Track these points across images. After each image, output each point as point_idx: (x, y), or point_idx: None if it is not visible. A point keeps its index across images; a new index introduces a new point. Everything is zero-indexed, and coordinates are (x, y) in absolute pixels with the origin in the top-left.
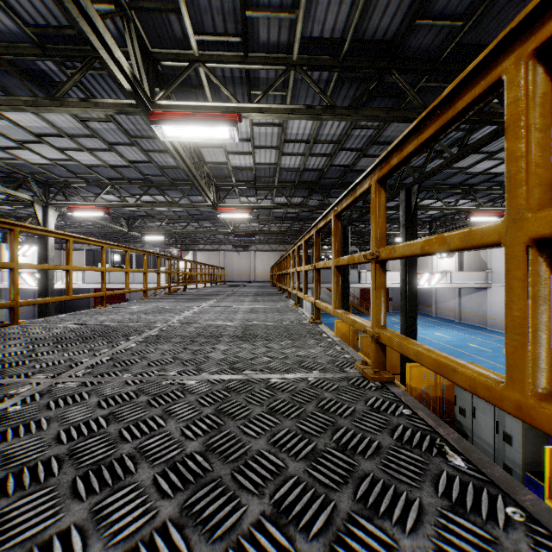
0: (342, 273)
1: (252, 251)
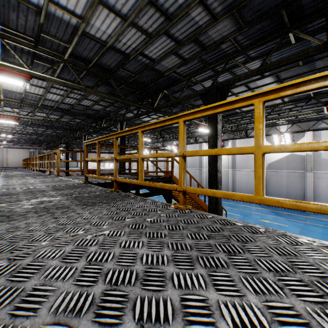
0: (66, 163)
1: (5, 148)
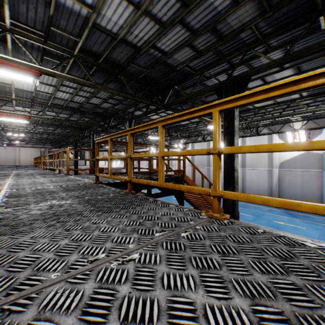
0: (74, 161)
1: (17, 147)
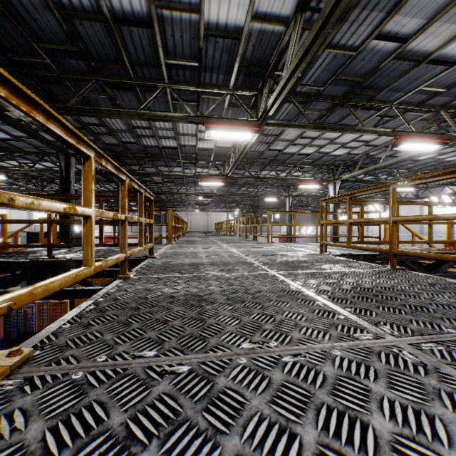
0: None
1: None
